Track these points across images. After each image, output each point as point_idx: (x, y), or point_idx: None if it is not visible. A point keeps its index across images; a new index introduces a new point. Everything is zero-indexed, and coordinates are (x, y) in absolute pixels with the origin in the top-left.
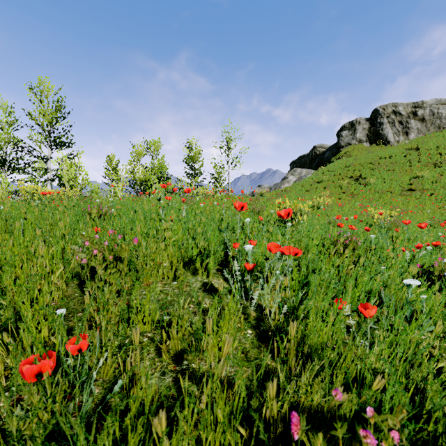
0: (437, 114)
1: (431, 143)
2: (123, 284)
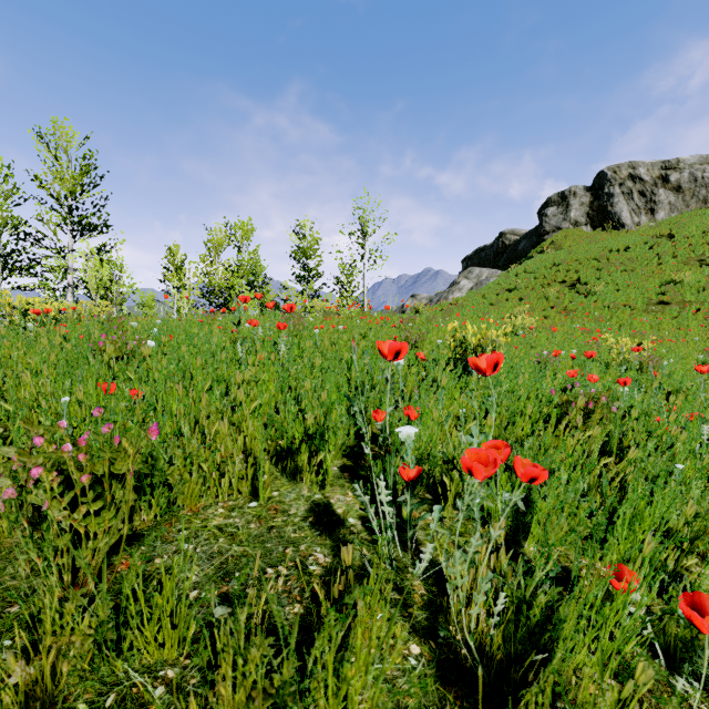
0: (702, 180)
1: (692, 226)
2: (125, 531)
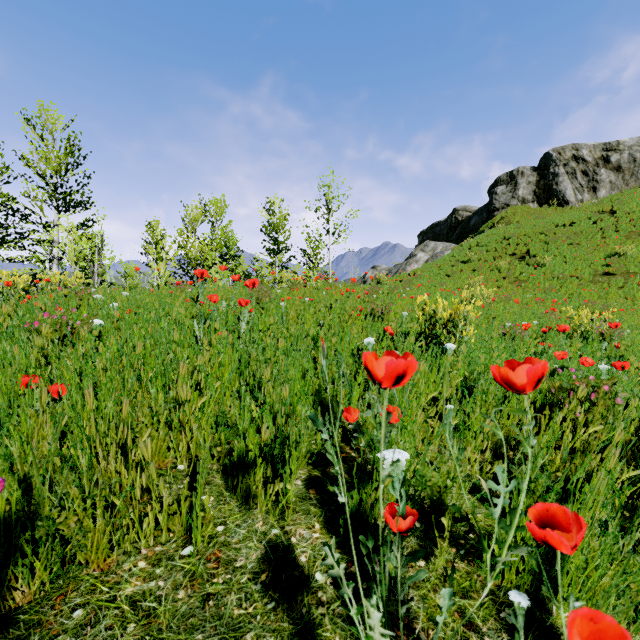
0: None
1: (633, 203)
2: None
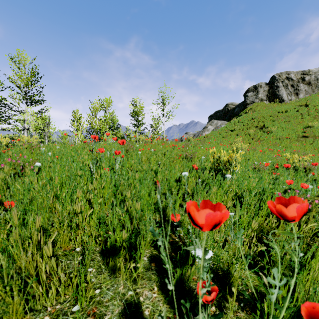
0: None
1: (317, 101)
2: None
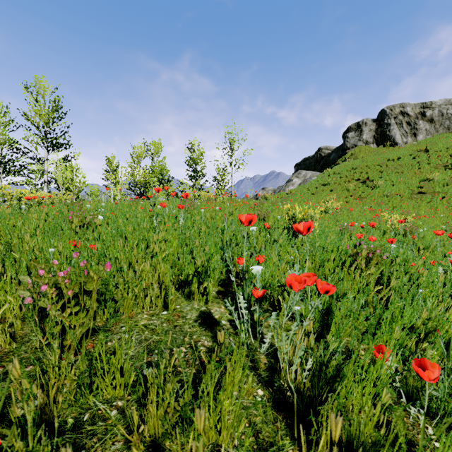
0: (447, 115)
1: (440, 144)
2: (91, 325)
